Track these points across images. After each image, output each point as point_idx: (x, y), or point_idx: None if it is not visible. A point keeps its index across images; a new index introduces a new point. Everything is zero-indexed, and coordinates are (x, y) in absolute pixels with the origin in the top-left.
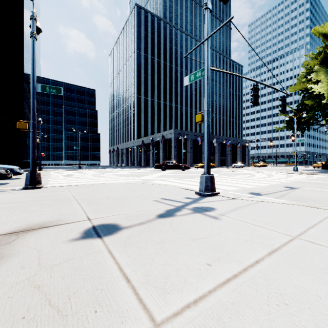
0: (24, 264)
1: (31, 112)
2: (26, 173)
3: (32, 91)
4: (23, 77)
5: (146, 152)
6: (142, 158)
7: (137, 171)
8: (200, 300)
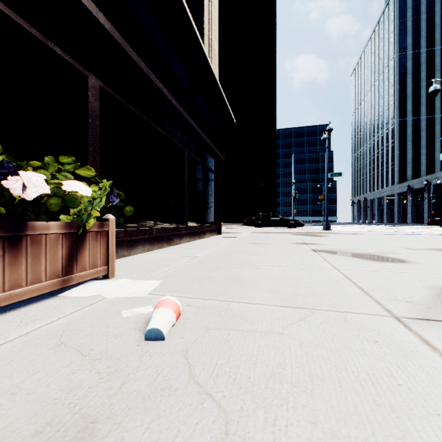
0: (369, 234)
1: (325, 189)
2: (324, 222)
3: (326, 178)
4: (275, 145)
5: (415, 202)
6: (408, 211)
7: (398, 227)
8: (410, 236)
